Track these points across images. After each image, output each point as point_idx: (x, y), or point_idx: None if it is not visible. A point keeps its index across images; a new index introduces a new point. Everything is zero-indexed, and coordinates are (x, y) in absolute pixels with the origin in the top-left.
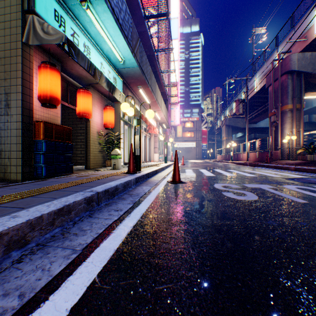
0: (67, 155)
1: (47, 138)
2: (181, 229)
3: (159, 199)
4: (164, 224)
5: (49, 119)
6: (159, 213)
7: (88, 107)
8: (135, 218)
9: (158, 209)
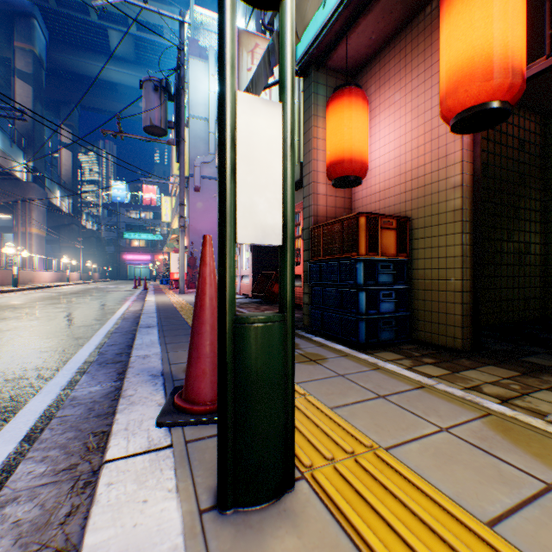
0: (349, 290)
1: (314, 258)
2: (45, 345)
3: (56, 365)
4: (60, 345)
5: (417, 192)
6: (62, 350)
7: (443, 70)
8: (90, 344)
9: (63, 353)
